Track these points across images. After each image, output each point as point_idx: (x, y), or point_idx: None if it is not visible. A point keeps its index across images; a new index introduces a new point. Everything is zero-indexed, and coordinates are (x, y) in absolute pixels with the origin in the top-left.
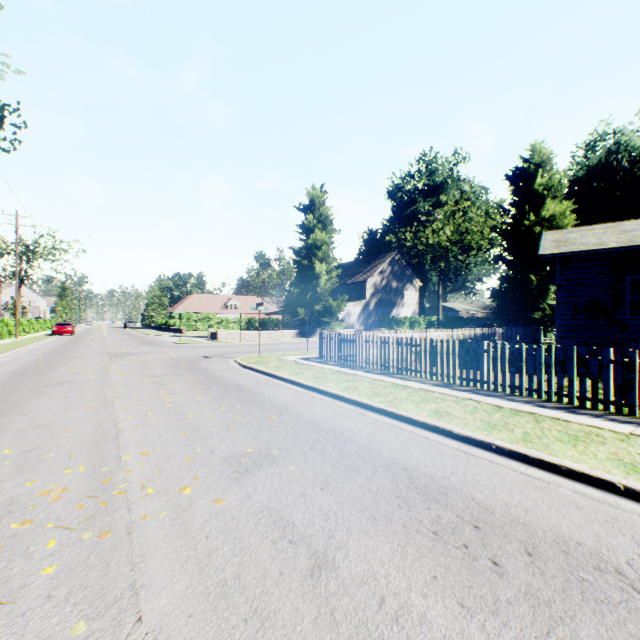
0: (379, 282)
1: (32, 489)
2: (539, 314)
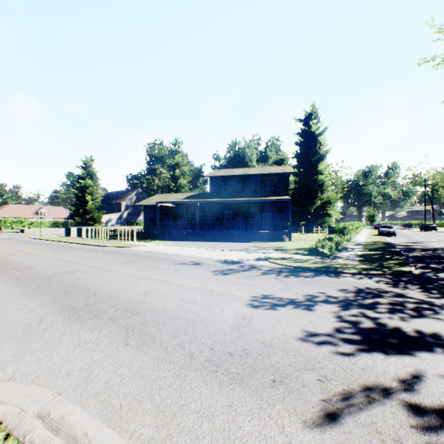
0: (130, 203)
1: None
2: None
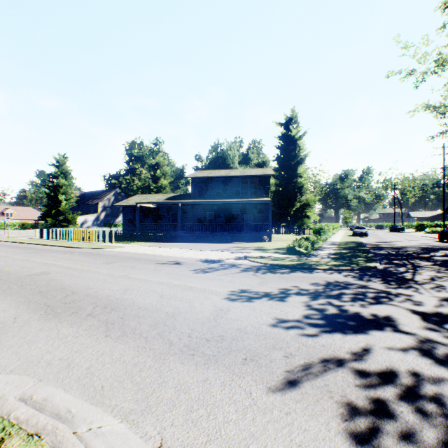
0: (108, 204)
1: None
2: None
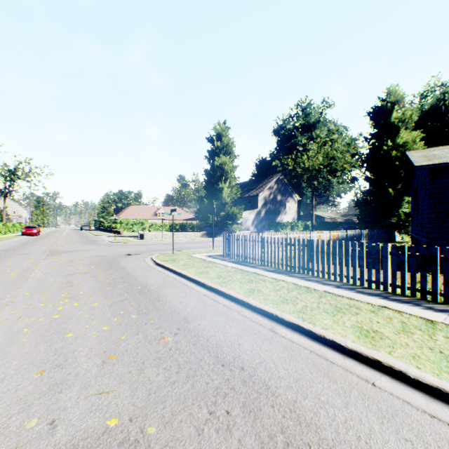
0: (268, 196)
1: None
2: (395, 219)
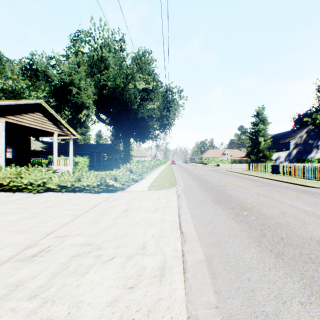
0: (298, 141)
1: (204, 174)
2: None
